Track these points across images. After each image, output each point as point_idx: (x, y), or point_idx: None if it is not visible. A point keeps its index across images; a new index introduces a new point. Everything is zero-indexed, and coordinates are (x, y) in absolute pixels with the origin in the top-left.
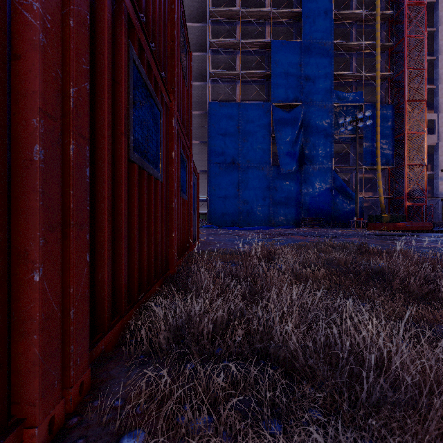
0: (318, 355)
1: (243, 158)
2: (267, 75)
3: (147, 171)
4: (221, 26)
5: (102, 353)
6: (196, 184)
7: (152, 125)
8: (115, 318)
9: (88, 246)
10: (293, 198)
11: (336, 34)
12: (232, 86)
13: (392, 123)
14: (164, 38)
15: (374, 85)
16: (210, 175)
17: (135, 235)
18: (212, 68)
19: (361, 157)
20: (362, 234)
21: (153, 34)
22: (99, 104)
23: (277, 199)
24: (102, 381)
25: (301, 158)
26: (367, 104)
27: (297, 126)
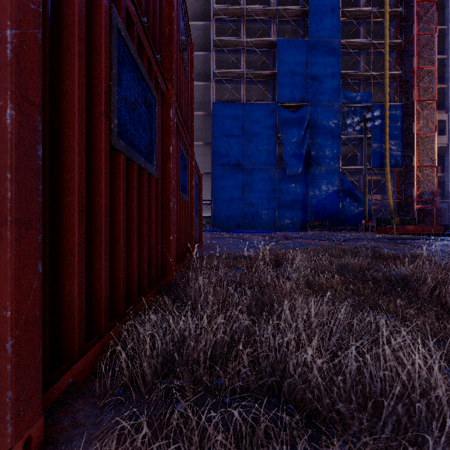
0: (347, 394)
1: (248, 159)
2: (272, 75)
3: (138, 163)
4: (225, 25)
5: (72, 385)
6: (198, 185)
7: (145, 112)
8: (91, 340)
9: (40, 251)
10: (299, 200)
11: (344, 32)
12: (236, 86)
13: (401, 124)
14: (160, 19)
15: (382, 85)
16: (214, 177)
17: (120, 238)
18: (216, 68)
19: (369, 159)
20: (371, 237)
21: (146, 10)
22: (66, 71)
23: (282, 201)
24: (63, 430)
25: (307, 160)
26: (376, 104)
27: (303, 127)
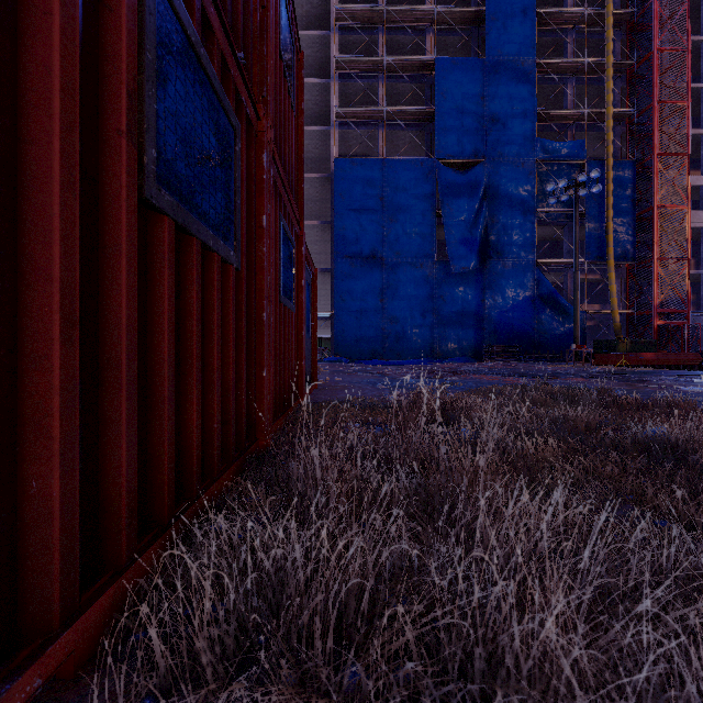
0: None
1: (391, 248)
2: (429, 115)
3: (200, 239)
4: (353, 36)
5: (48, 686)
6: (311, 286)
7: (215, 149)
8: (97, 581)
9: None
10: (470, 313)
11: (541, 47)
12: (371, 132)
13: (632, 191)
14: None
15: (602, 130)
16: (337, 276)
17: (164, 376)
18: (339, 104)
19: (581, 247)
20: (588, 372)
21: None
22: (31, 26)
23: (444, 314)
24: None
25: (484, 249)
26: (592, 161)
27: (477, 196)
